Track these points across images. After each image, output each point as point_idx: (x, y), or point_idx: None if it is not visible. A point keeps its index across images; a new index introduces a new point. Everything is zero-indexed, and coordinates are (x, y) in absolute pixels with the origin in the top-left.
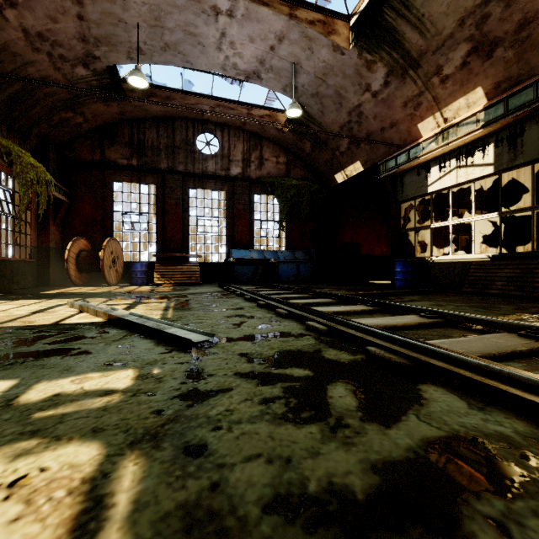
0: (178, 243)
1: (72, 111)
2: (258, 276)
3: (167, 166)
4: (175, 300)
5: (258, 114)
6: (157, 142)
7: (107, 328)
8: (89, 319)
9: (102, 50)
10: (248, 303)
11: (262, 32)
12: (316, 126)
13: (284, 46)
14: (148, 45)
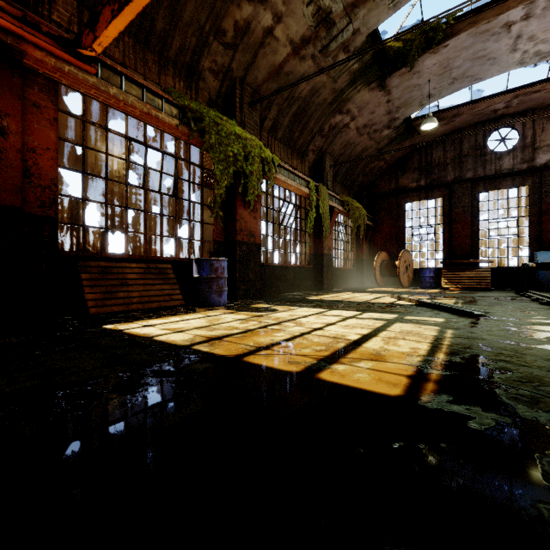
0: (466, 249)
1: (377, 160)
2: None
3: (453, 177)
4: (463, 299)
5: None
6: (444, 158)
7: (420, 307)
8: (407, 303)
9: (400, 112)
10: (539, 306)
11: None
12: None
13: None
14: (437, 88)
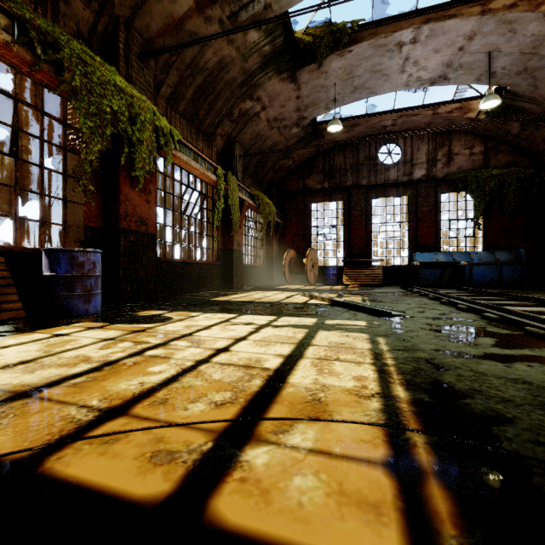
0: (362, 249)
1: (286, 158)
2: (445, 279)
3: (352, 183)
4: (367, 296)
5: (446, 110)
6: (344, 164)
7: (335, 307)
8: (320, 302)
9: (308, 111)
10: (431, 301)
11: (448, 40)
12: (526, 103)
13: (475, 42)
14: (341, 94)
